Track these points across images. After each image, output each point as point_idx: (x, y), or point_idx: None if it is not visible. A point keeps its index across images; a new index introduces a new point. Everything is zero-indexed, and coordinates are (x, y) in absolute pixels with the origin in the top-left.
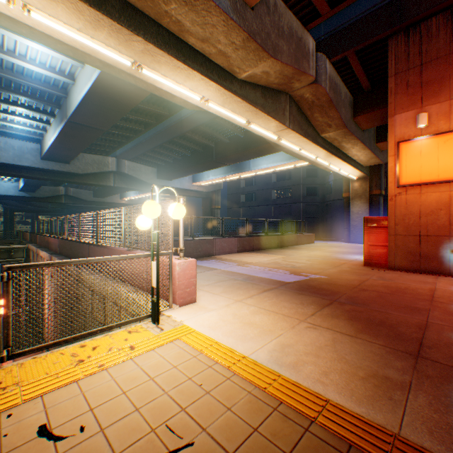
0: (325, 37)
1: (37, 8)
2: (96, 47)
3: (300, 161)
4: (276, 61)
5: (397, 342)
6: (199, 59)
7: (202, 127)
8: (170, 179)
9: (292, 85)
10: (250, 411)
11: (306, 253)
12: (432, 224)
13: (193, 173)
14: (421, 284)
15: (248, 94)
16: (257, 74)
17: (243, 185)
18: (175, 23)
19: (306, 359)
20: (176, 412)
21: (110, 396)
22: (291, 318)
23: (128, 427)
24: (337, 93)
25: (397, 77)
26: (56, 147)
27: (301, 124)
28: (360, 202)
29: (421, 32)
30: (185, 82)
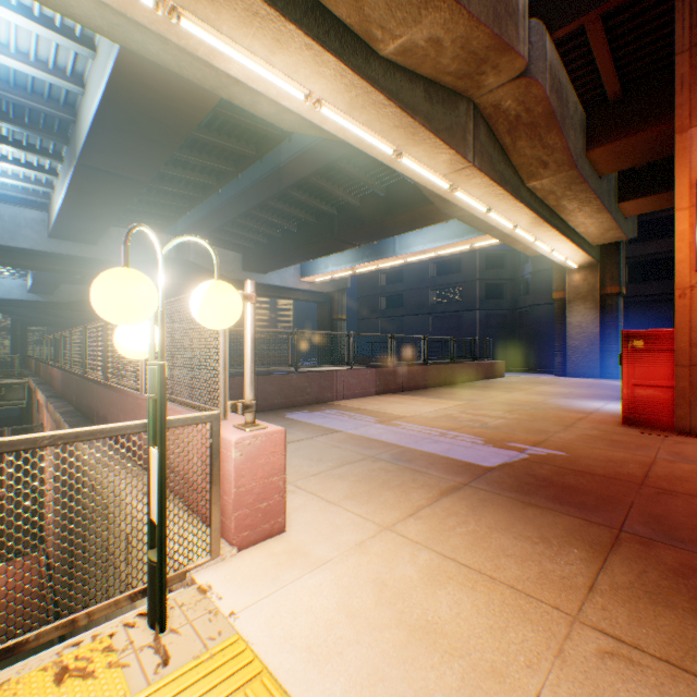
0: None
1: None
2: None
3: (481, 237)
4: (459, 10)
5: None
6: (299, 1)
7: (314, 179)
8: (264, 271)
9: (482, 80)
10: None
11: (499, 397)
12: None
13: (301, 260)
14: None
15: (398, 90)
16: (417, 45)
17: (383, 283)
18: None
19: None
20: None
21: None
22: (539, 607)
23: None
24: (562, 101)
25: (696, 52)
26: (68, 215)
27: (493, 161)
28: (584, 306)
29: None
30: (273, 55)
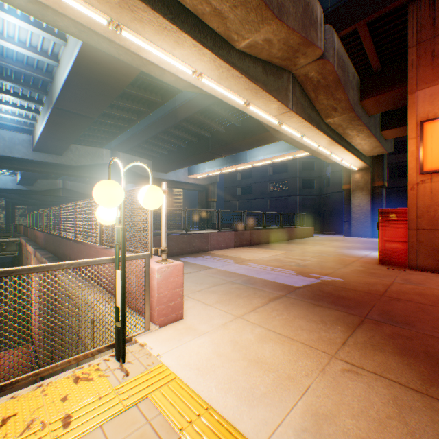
0: (332, 8)
1: None
2: None
3: (299, 151)
4: (281, 25)
5: None
6: (190, 20)
7: (197, 116)
8: (165, 171)
9: (296, 61)
10: None
11: (308, 248)
12: None
13: (188, 165)
14: None
15: (247, 68)
16: (258, 43)
17: (239, 178)
18: None
19: None
20: None
21: None
22: (315, 351)
23: None
24: (345, 72)
25: (420, 47)
26: (46, 137)
27: (304, 108)
28: (362, 194)
29: None
30: (174, 50)
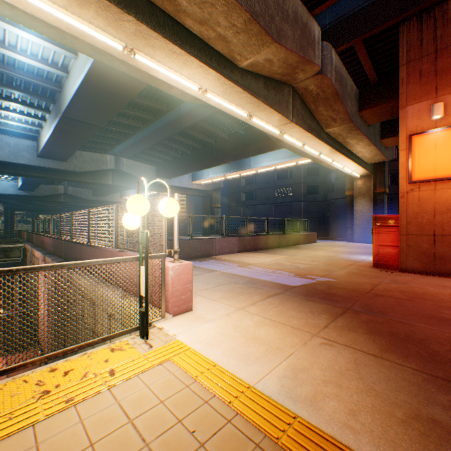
0: (330, 25)
1: None
2: (83, 27)
3: (302, 158)
4: (280, 47)
5: (433, 366)
6: (197, 44)
7: (201, 123)
8: (169, 177)
9: (296, 76)
10: None
11: (310, 253)
12: (448, 222)
13: (193, 171)
14: (440, 288)
15: (249, 84)
16: (259, 62)
17: (244, 184)
18: (170, 1)
19: (326, 390)
20: None
21: None
22: (301, 332)
23: None
24: (343, 85)
25: (409, 66)
26: (52, 144)
27: (304, 118)
28: (364, 200)
29: (436, 16)
30: (182, 70)
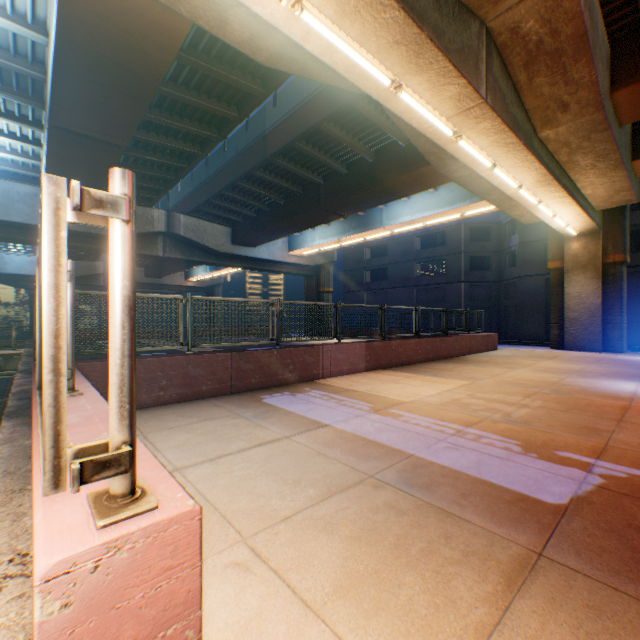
0: None
1: None
2: None
3: (473, 204)
4: None
5: None
6: None
7: (299, 144)
8: (252, 245)
9: None
10: None
11: (505, 375)
12: None
13: (288, 232)
14: None
15: None
16: None
17: (368, 257)
18: None
19: None
20: None
21: None
22: None
23: None
24: (592, 24)
25: None
26: None
27: (506, 101)
28: (584, 276)
29: None
30: None
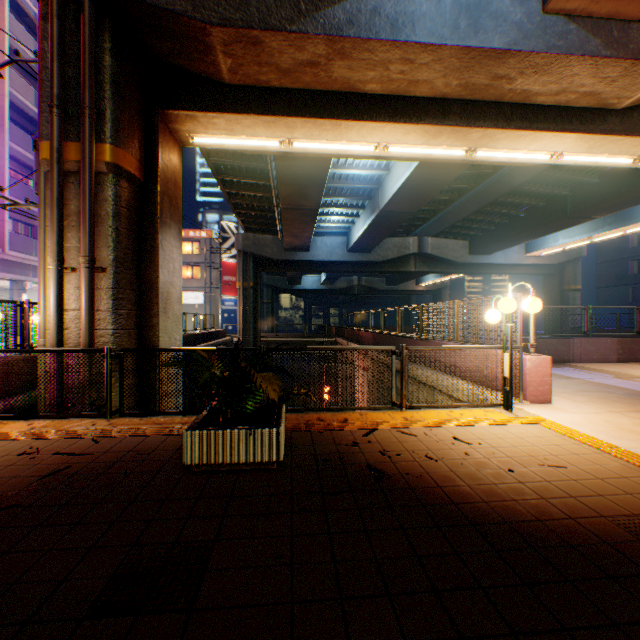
0: None
1: (392, 143)
2: (433, 152)
3: None
4: None
5: None
6: (549, 115)
7: (544, 173)
8: (487, 253)
9: None
10: (620, 470)
11: None
12: None
13: (527, 239)
14: None
15: (634, 124)
16: None
17: (634, 244)
18: (518, 94)
19: None
20: (546, 454)
21: (489, 437)
22: None
23: (511, 450)
24: None
25: None
26: (362, 238)
27: None
28: None
29: None
30: (528, 146)
